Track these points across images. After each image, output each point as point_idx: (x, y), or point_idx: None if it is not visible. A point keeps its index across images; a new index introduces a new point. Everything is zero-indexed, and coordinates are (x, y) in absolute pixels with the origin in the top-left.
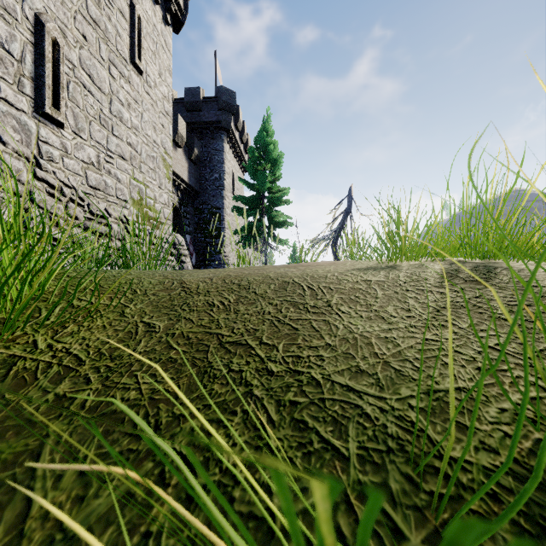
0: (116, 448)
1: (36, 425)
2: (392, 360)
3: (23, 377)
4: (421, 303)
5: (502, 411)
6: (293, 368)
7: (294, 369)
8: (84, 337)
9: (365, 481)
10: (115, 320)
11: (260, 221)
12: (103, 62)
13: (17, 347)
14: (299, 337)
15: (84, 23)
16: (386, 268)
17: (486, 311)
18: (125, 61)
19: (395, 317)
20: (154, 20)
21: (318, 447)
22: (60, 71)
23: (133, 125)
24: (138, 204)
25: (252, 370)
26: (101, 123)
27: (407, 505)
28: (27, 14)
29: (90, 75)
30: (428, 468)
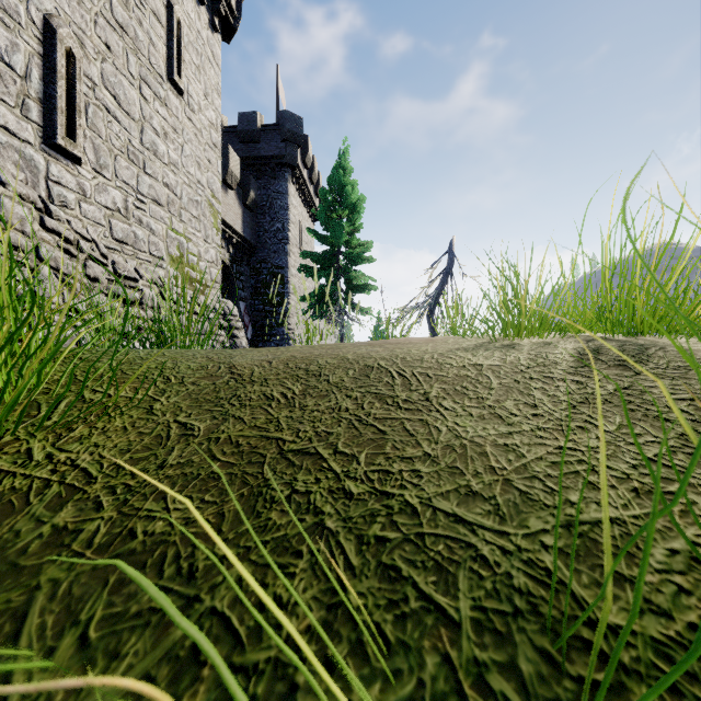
0: (133, 606)
1: (23, 571)
2: (516, 477)
3: (10, 501)
4: (551, 396)
5: (673, 553)
6: (380, 489)
7: (381, 490)
8: (96, 443)
9: (484, 659)
10: (140, 419)
11: (335, 284)
12: (132, 79)
13: (4, 458)
14: (388, 444)
15: (107, 29)
16: (501, 347)
17: (640, 408)
18: (161, 78)
19: (516, 416)
20: (199, 26)
21: (416, 606)
22: (77, 90)
23: (171, 161)
24: (178, 262)
25: (324, 491)
26: (129, 158)
27: (545, 698)
28: (34, 17)
29: (115, 96)
30: (573, 640)
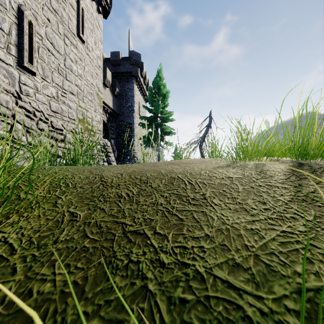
0: None
1: None
2: (261, 253)
3: None
4: (272, 196)
5: None
6: (181, 260)
7: (182, 261)
8: (21, 226)
9: None
10: (48, 210)
11: (156, 131)
12: (60, 35)
13: None
14: (184, 227)
15: (48, 11)
16: (240, 166)
17: (323, 205)
18: (74, 35)
19: (255, 209)
20: (92, 11)
21: None
22: (33, 40)
23: (79, 74)
24: (82, 121)
25: (148, 261)
26: (59, 72)
27: None
28: (13, 6)
29: (52, 43)
30: None
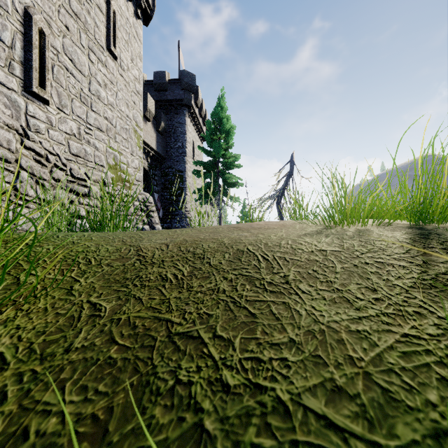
0: None
1: None
2: (374, 369)
3: None
4: (385, 280)
5: None
6: (254, 380)
7: (255, 382)
8: (18, 325)
9: None
10: (60, 300)
11: (216, 182)
12: (83, 49)
13: None
14: (258, 327)
15: (66, 16)
16: (337, 234)
17: None
18: (102, 49)
19: (361, 300)
20: (127, 15)
21: None
22: (46, 56)
23: (109, 102)
24: (113, 168)
25: (204, 382)
26: (81, 100)
27: None
28: (17, 8)
29: (71, 60)
30: None
